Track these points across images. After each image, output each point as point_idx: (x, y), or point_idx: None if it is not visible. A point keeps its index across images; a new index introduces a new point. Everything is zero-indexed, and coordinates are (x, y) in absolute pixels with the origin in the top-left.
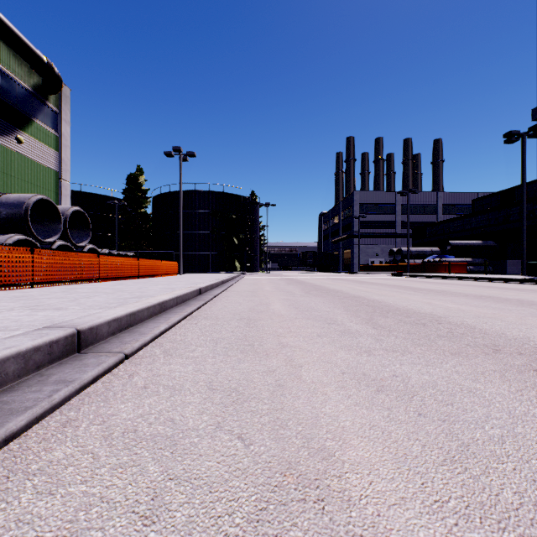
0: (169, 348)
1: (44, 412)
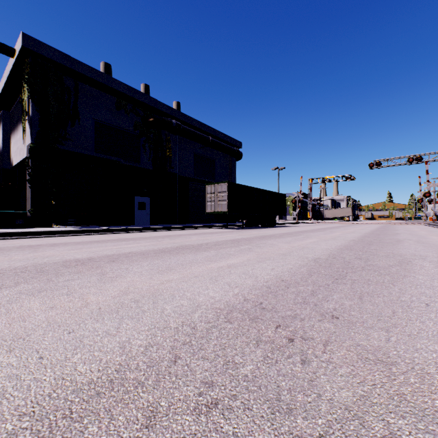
0: None
1: None
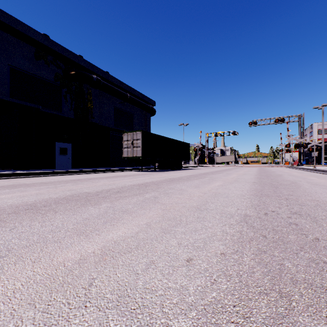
0: (326, 175)
1: (325, 174)
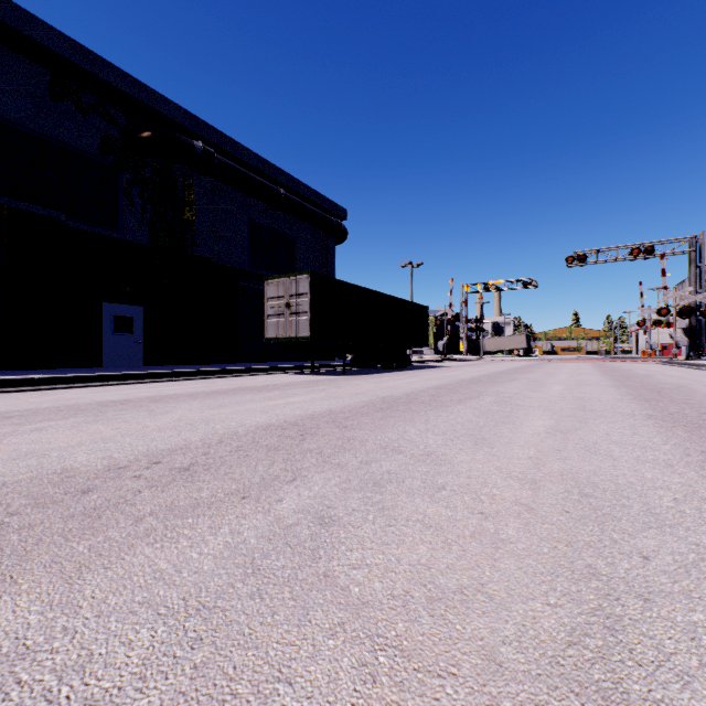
0: None
1: None
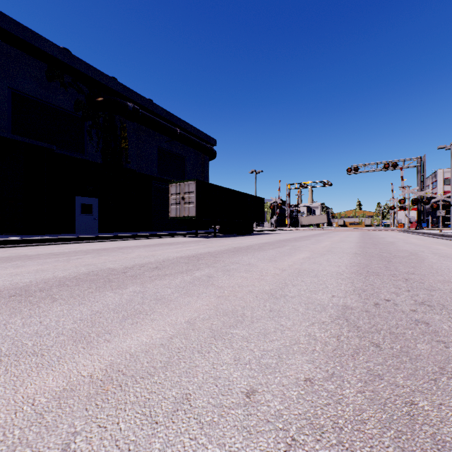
0: None
1: None
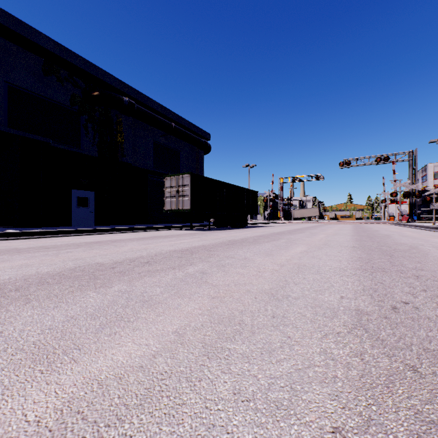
0: None
1: None
